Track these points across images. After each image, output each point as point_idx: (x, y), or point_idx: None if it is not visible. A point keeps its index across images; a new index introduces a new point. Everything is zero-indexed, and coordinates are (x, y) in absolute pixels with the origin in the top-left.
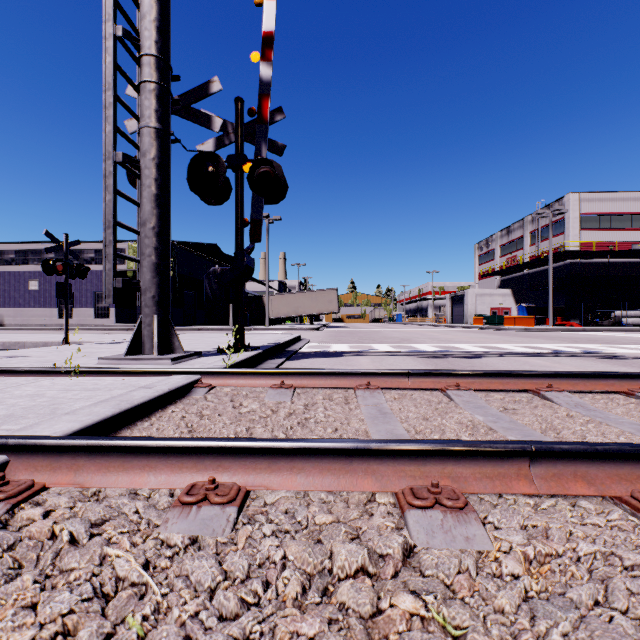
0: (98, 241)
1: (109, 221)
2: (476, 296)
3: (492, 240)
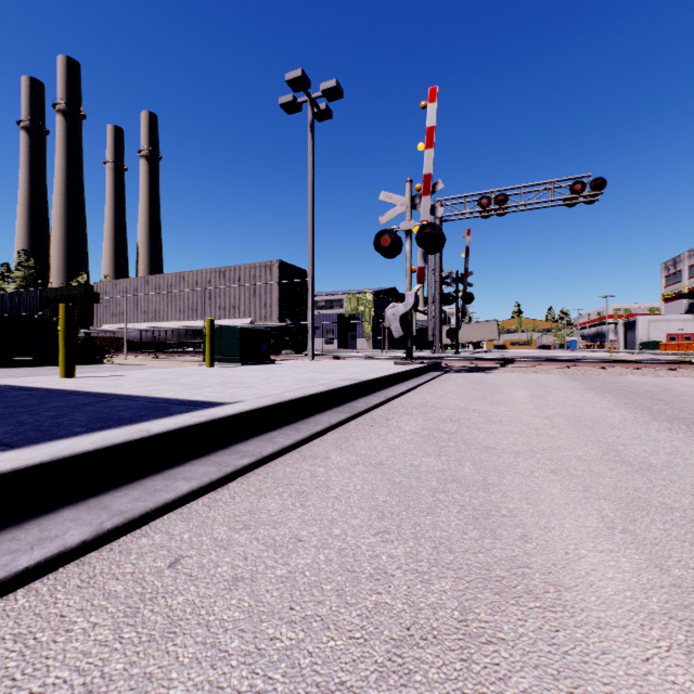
0: (327, 295)
1: (429, 319)
2: (649, 322)
3: (679, 260)
